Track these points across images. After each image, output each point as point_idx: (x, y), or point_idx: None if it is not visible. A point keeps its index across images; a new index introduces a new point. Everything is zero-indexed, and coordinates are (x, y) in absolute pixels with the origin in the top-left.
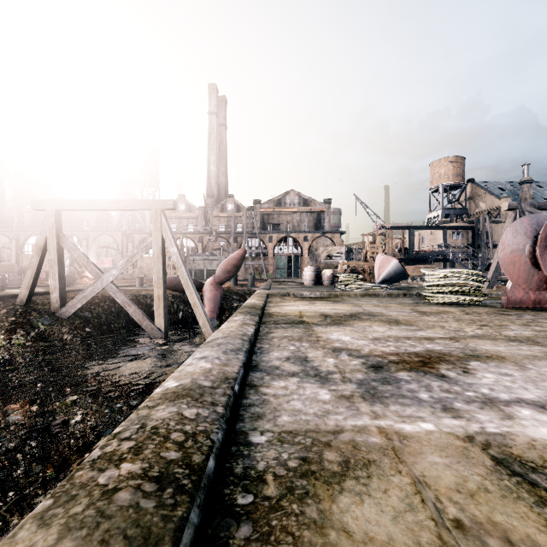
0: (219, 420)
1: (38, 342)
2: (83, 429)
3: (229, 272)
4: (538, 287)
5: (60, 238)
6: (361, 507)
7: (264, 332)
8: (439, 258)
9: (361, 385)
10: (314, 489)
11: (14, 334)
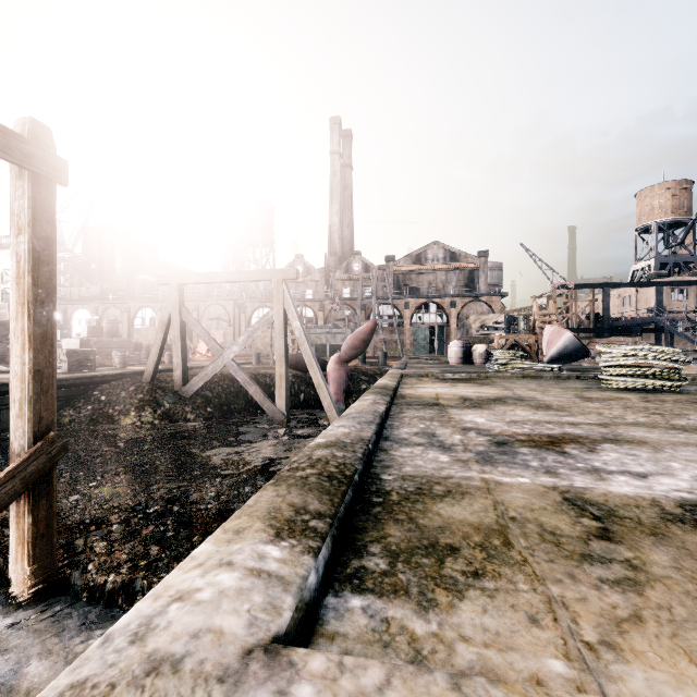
0: (359, 460)
1: (164, 420)
2: (218, 503)
3: (356, 348)
4: None
5: (182, 313)
6: (451, 508)
7: (395, 412)
8: (650, 327)
9: (479, 454)
10: (423, 499)
11: (143, 411)
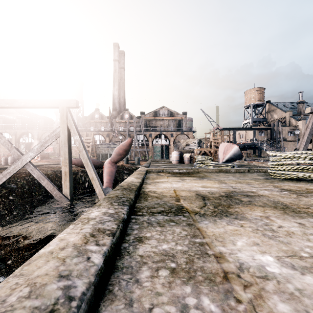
0: None
1: None
2: None
3: (121, 154)
4: None
5: None
6: None
7: (131, 237)
8: (251, 147)
9: None
10: None
11: None
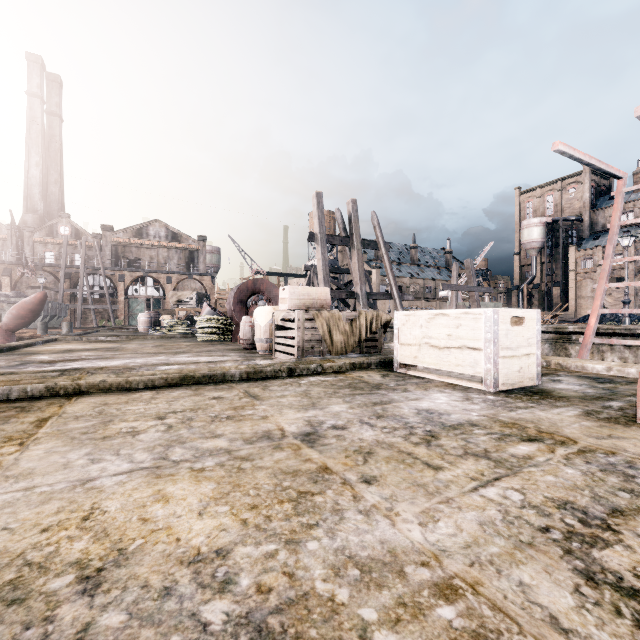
0: None
1: None
2: None
3: (23, 317)
4: None
5: None
6: None
7: None
8: None
9: None
10: None
11: None
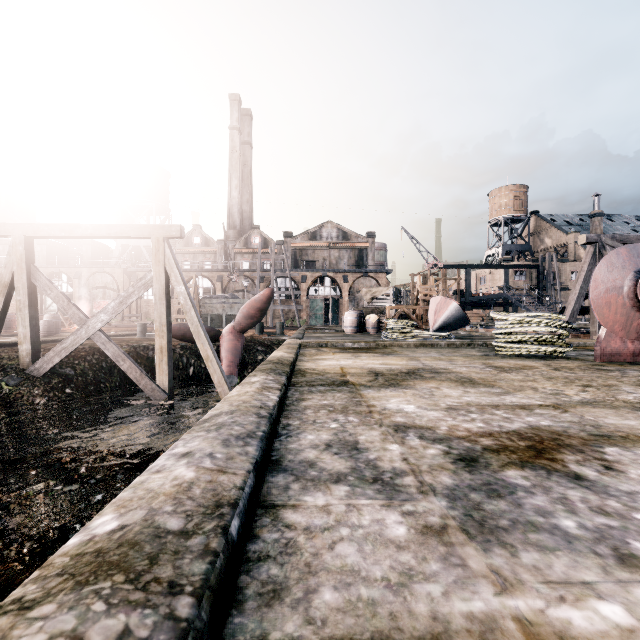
0: None
1: None
2: (43, 532)
3: (252, 317)
4: (638, 335)
5: (31, 272)
6: None
7: (293, 398)
8: (500, 302)
9: (453, 499)
10: None
11: None
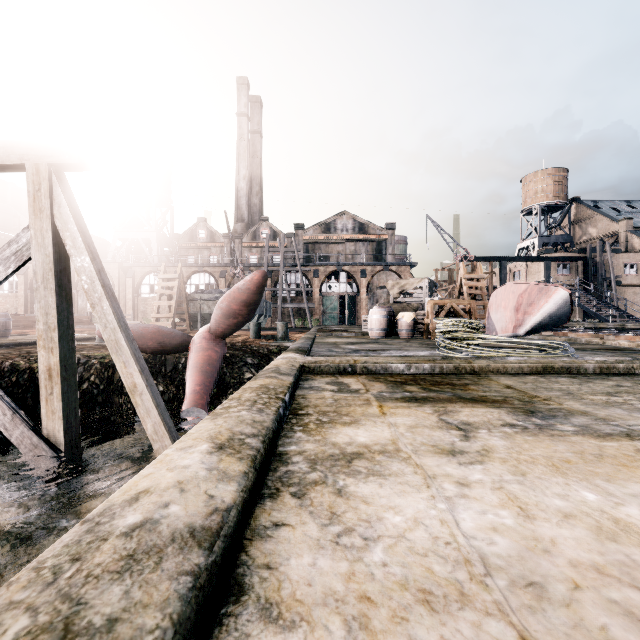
0: None
1: None
2: None
3: (235, 315)
4: None
5: None
6: None
7: None
8: None
9: None
10: None
11: None
